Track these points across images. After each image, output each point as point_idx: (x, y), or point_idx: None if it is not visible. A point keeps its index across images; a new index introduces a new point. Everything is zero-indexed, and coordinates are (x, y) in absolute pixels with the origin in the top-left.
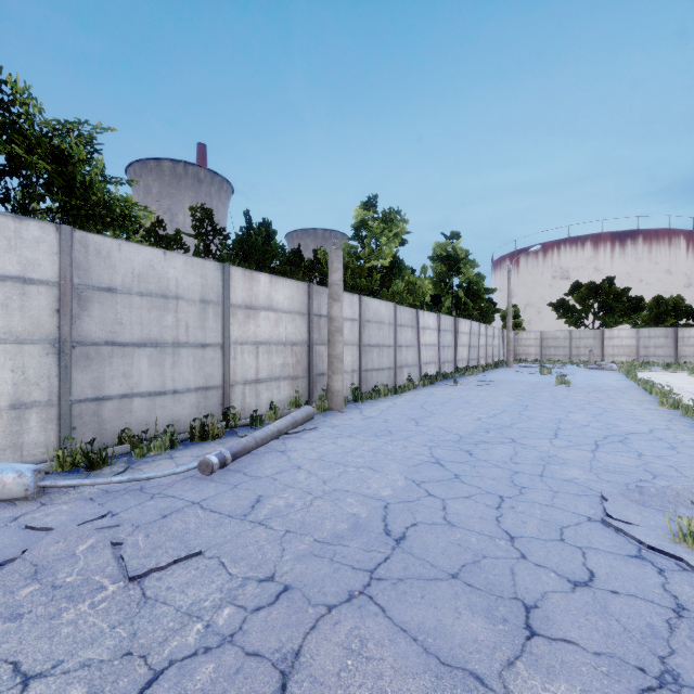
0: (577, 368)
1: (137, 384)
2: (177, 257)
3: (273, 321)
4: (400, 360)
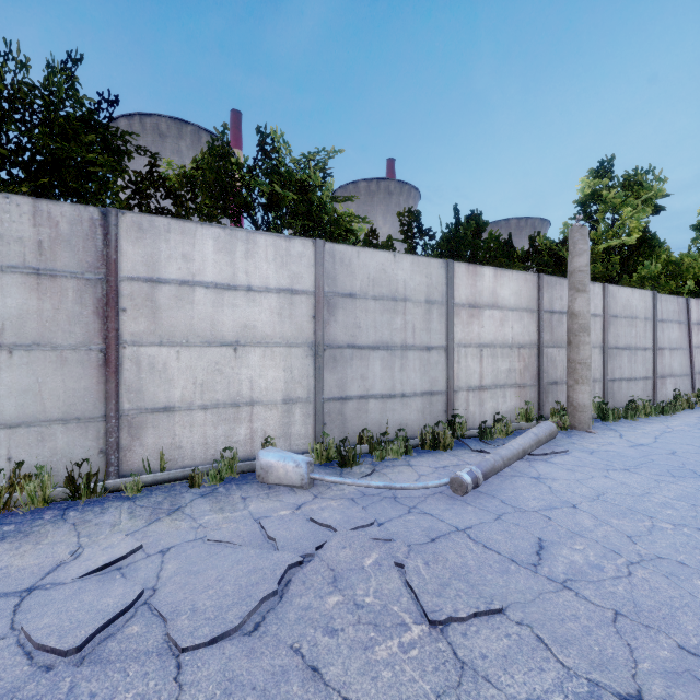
0: None
1: (371, 386)
2: (404, 258)
3: (498, 320)
4: (661, 368)
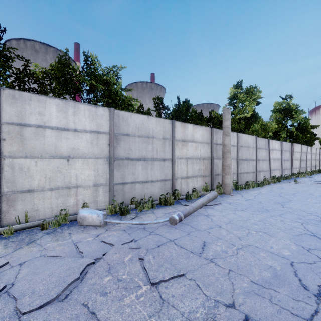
0: None
1: (137, 177)
2: (153, 119)
3: (194, 147)
4: (259, 167)
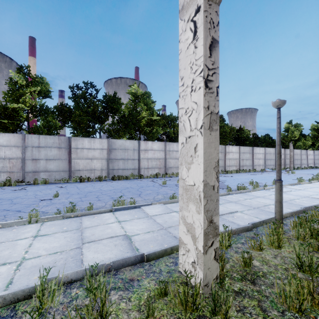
0: None
1: (268, 164)
2: (271, 148)
3: None
4: (302, 162)
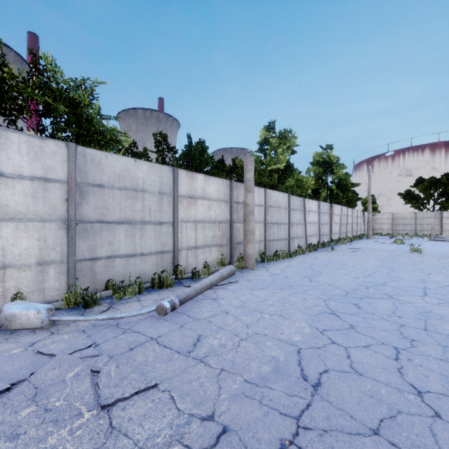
0: (422, 239)
1: (117, 249)
2: (143, 163)
3: (207, 206)
4: (292, 233)
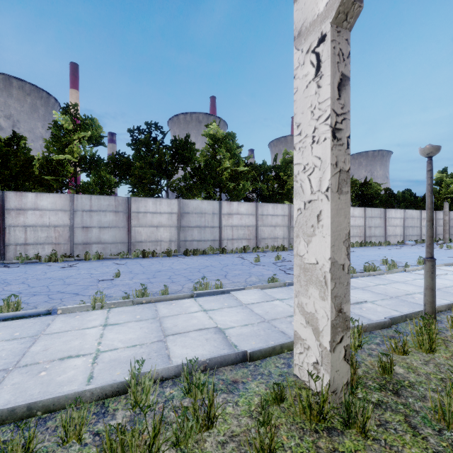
0: None
1: (409, 233)
2: (414, 211)
3: None
4: None
